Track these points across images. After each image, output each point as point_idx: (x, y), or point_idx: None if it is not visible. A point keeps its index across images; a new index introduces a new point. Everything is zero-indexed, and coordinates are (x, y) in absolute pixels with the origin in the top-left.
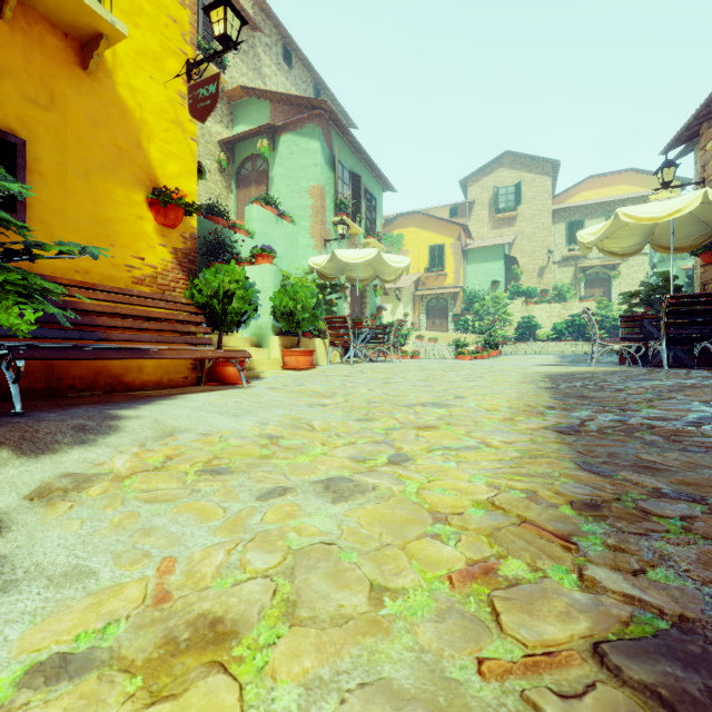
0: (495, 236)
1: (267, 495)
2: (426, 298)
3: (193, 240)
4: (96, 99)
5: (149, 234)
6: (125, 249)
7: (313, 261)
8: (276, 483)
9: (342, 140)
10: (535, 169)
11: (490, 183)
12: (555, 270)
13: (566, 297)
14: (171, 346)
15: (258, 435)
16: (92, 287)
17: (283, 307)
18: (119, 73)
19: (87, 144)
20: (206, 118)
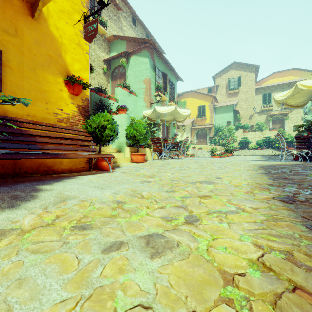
0: (228, 101)
1: (109, 248)
2: (196, 130)
3: (87, 101)
4: (38, 32)
5: (65, 98)
6: (53, 105)
7: (145, 112)
8: (116, 237)
9: (158, 58)
10: (247, 70)
11: (226, 76)
12: (257, 116)
13: (262, 129)
14: (75, 152)
15: (112, 201)
16: (36, 123)
17: (130, 133)
18: (50, 20)
19: (34, 53)
20: (92, 40)
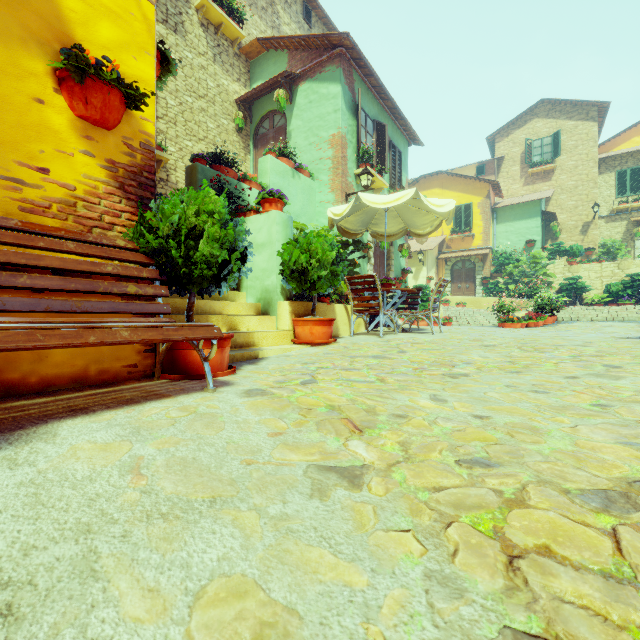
0: (528, 192)
1: None
2: (451, 261)
3: (146, 153)
4: None
5: (59, 131)
6: (3, 150)
7: (332, 212)
8: None
9: (364, 85)
10: (577, 115)
11: (521, 136)
12: (602, 226)
13: (618, 255)
14: (81, 318)
15: None
16: None
17: (293, 263)
18: None
19: None
20: None
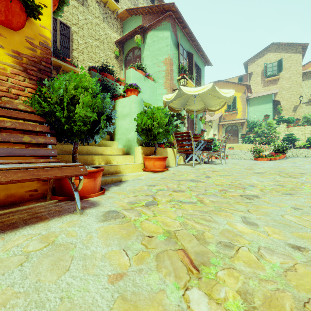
0: (265, 90)
1: None
2: (225, 126)
3: (44, 50)
4: None
5: None
6: None
7: (165, 97)
8: None
9: (182, 33)
10: (291, 50)
11: (261, 62)
12: (304, 107)
13: None
14: None
15: None
16: None
17: (143, 124)
18: None
19: None
20: None
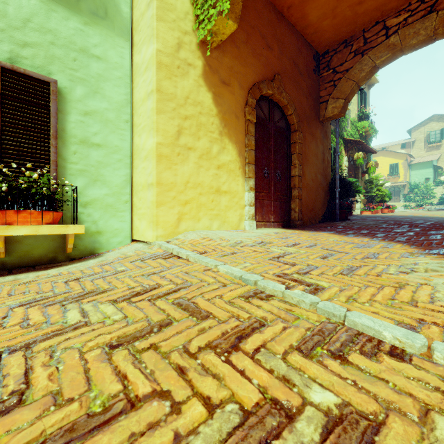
0: (428, 155)
1: None
2: (388, 187)
3: None
4: None
5: None
6: None
7: None
8: None
9: None
10: None
11: (424, 129)
12: None
13: None
14: None
15: None
16: None
17: None
18: None
19: None
20: None
